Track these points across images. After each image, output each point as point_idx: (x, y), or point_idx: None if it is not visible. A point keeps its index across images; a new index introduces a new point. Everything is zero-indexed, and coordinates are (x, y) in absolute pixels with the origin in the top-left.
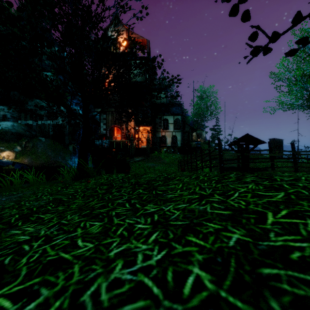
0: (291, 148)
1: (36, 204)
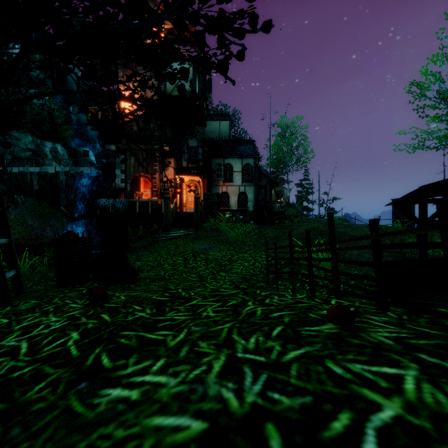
0: None
1: None
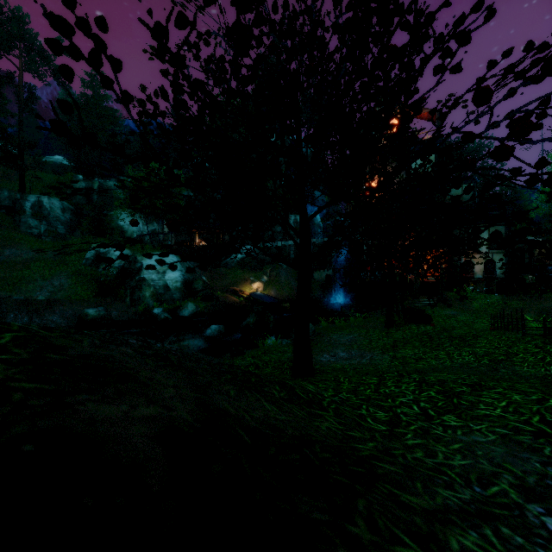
0: None
1: (386, 342)
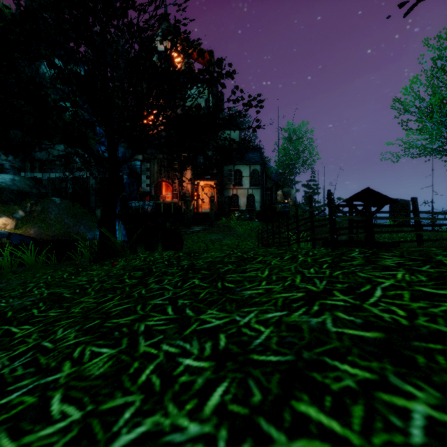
0: None
1: (17, 303)
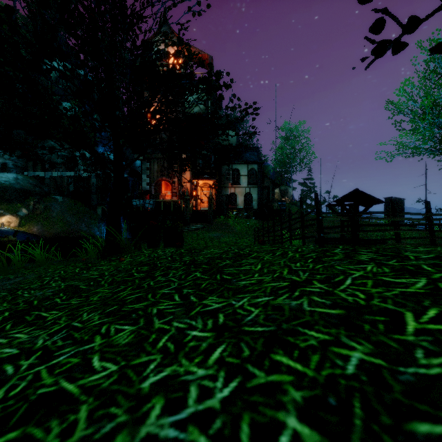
0: (426, 209)
1: (39, 294)
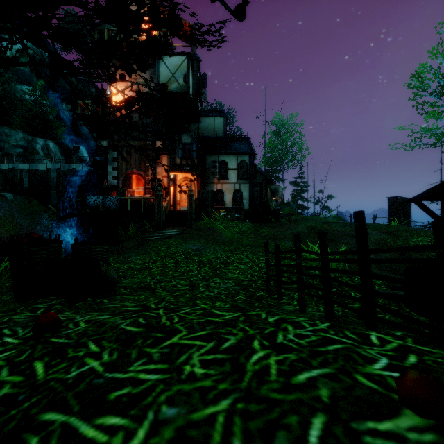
0: None
1: None
